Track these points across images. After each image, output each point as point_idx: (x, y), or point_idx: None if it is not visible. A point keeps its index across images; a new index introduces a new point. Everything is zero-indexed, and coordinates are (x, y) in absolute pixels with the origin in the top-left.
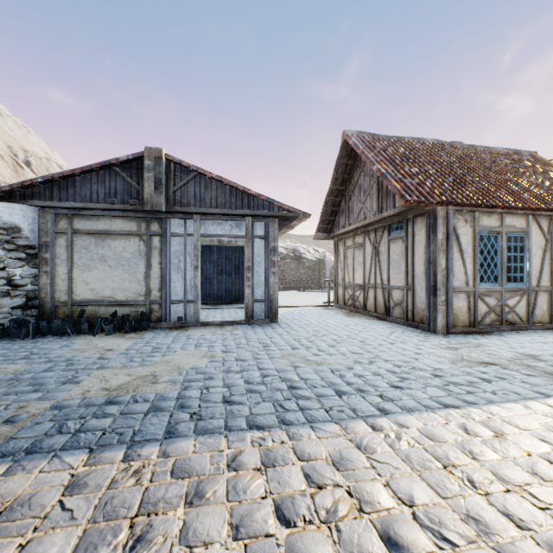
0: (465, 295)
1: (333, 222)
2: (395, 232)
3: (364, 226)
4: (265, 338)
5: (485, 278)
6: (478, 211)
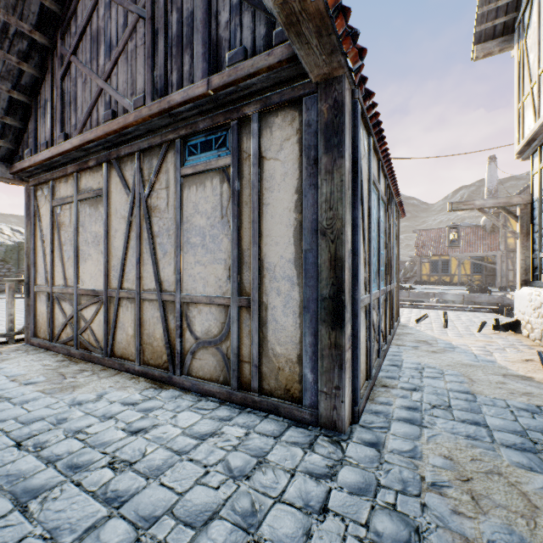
0: (364, 312)
1: (18, 135)
2: (200, 155)
3: (107, 143)
4: None
5: (372, 275)
6: (373, 136)
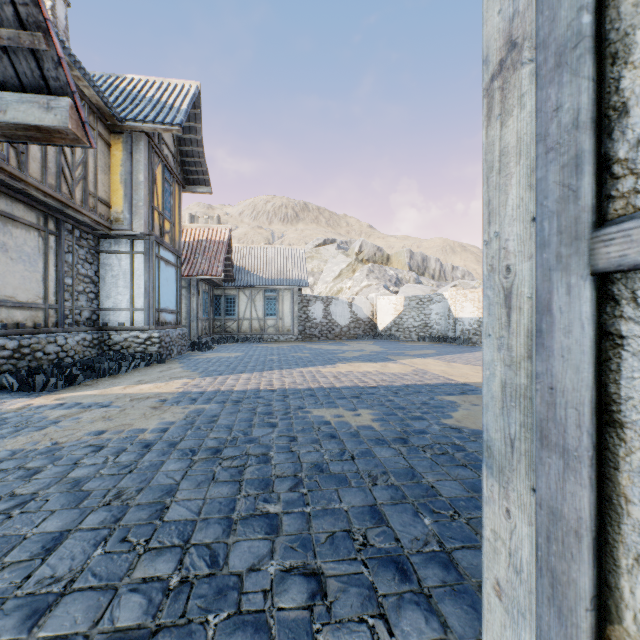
0: None
1: None
2: None
3: None
4: (422, 466)
5: None
6: None
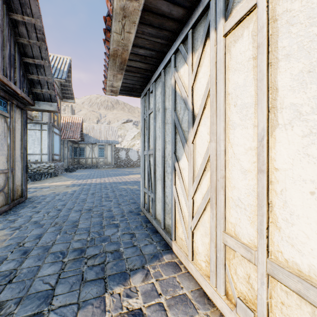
0: None
1: None
2: None
3: None
4: None
5: None
6: None
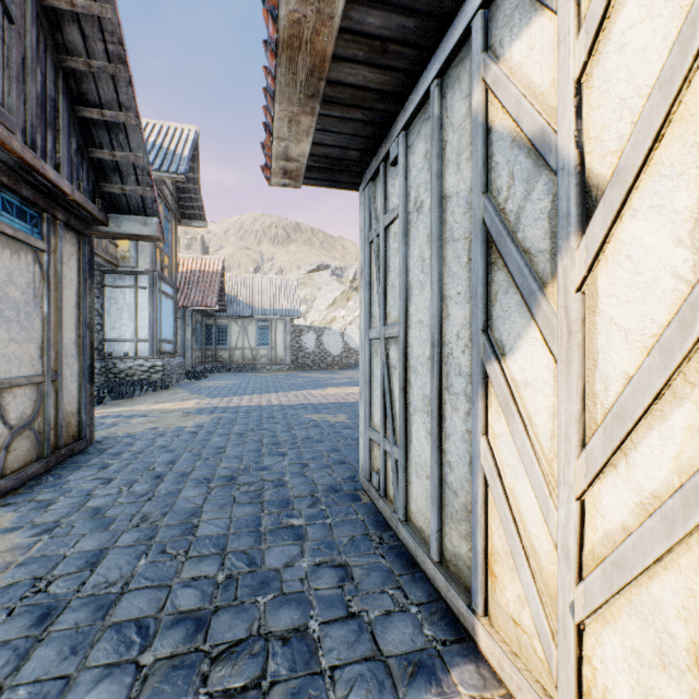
0: None
1: None
2: (17, 219)
3: None
4: None
5: None
6: None
